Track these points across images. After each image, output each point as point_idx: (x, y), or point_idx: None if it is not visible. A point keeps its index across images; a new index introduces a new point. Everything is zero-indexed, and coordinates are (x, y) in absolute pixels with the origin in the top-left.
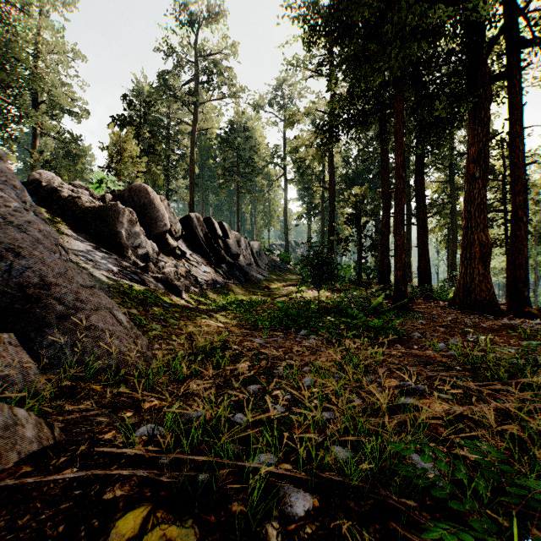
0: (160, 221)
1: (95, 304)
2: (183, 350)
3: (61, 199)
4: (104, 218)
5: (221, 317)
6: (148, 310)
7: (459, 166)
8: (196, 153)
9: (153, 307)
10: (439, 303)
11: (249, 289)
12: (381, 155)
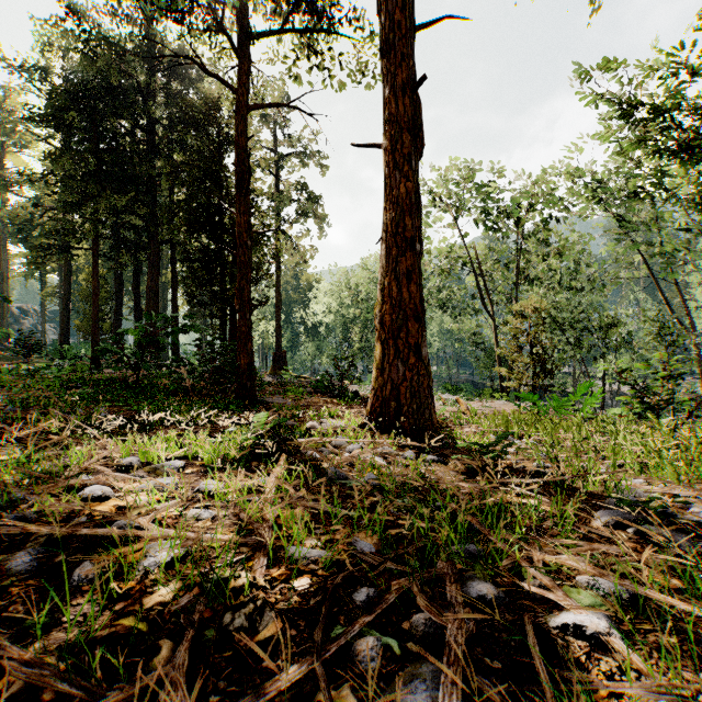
0: None
1: None
2: None
3: None
4: None
5: None
6: None
7: None
8: None
9: None
10: None
11: None
12: None
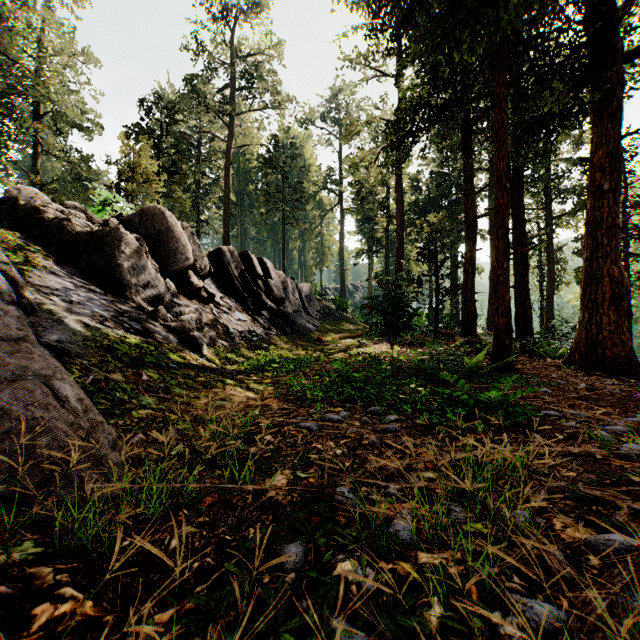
0: (180, 254)
1: (15, 370)
2: (184, 443)
3: (44, 223)
4: (100, 247)
5: (254, 382)
6: (141, 374)
7: (557, 190)
8: (233, 177)
9: (152, 369)
10: (547, 360)
11: (297, 342)
12: (464, 173)
